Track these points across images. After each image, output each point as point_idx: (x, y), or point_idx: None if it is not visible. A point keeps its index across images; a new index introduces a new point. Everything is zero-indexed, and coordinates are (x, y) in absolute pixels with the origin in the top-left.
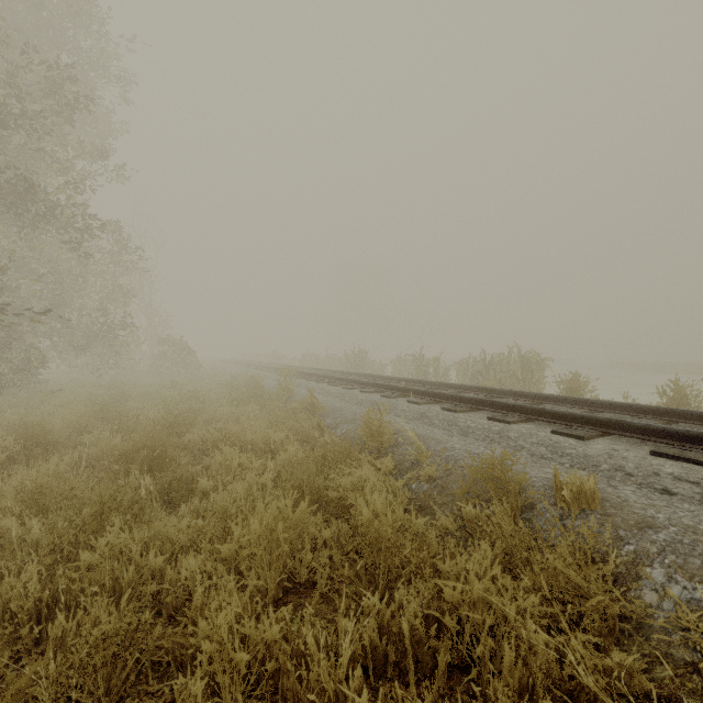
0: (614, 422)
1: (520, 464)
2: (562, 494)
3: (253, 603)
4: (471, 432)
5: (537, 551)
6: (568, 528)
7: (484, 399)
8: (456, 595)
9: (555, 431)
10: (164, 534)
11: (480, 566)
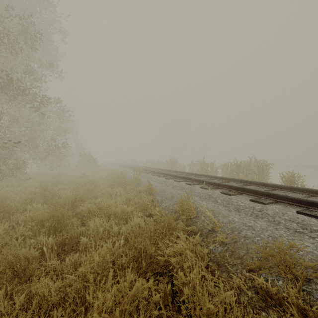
0: None
1: (283, 236)
2: None
3: None
4: (242, 209)
5: None
6: None
7: (246, 188)
8: None
9: (299, 211)
10: (41, 293)
11: None
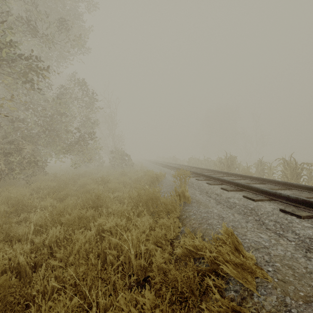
0: None
1: None
2: None
3: None
4: None
5: None
6: None
7: None
8: None
9: None
10: None
11: None
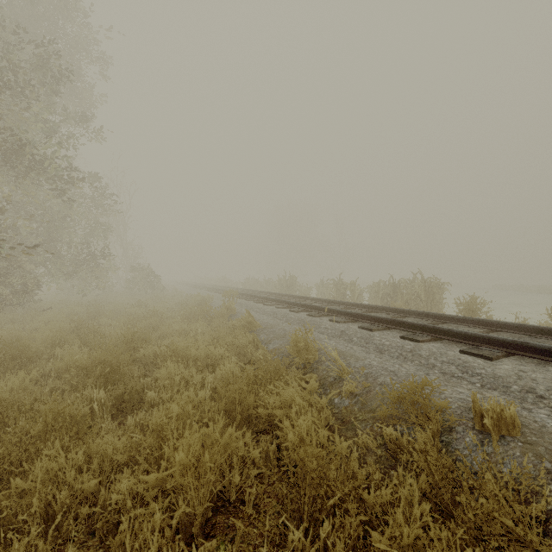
0: (519, 343)
1: (433, 382)
2: (481, 419)
3: (175, 539)
4: (386, 349)
5: (468, 493)
6: (489, 456)
7: (397, 319)
8: (384, 541)
9: (463, 350)
10: (103, 452)
11: (406, 500)
